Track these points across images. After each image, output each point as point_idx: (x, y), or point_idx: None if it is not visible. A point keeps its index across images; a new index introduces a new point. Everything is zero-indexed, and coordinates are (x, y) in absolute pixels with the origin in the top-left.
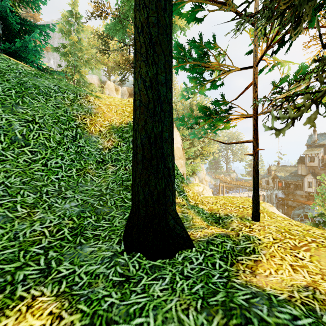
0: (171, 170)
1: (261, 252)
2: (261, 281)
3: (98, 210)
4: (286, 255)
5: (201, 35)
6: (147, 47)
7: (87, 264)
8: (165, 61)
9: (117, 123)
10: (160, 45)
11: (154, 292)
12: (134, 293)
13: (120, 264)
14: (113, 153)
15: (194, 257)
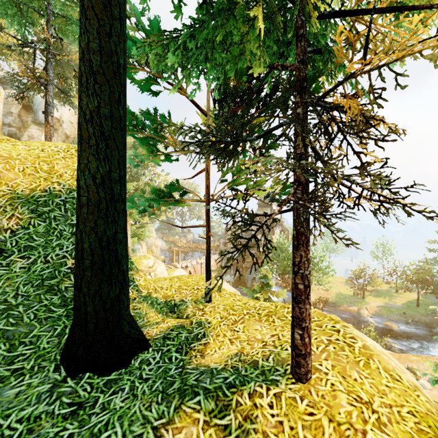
0: (126, 272)
1: (209, 334)
2: (208, 361)
3: (9, 333)
4: (227, 332)
5: (155, 107)
6: (99, 140)
7: (17, 410)
8: (119, 156)
9: (27, 189)
10: (113, 140)
11: (116, 405)
12: (94, 415)
13: (66, 394)
14: (21, 237)
15: (151, 358)
